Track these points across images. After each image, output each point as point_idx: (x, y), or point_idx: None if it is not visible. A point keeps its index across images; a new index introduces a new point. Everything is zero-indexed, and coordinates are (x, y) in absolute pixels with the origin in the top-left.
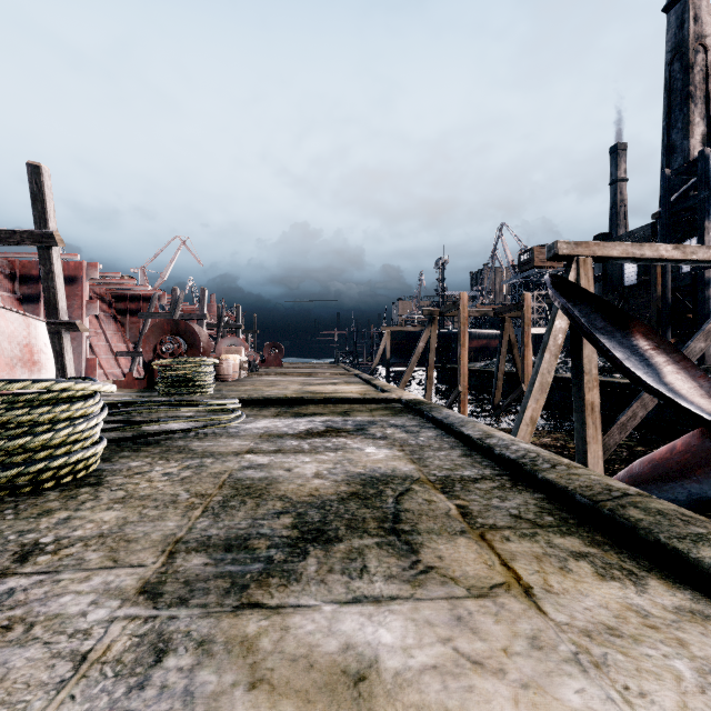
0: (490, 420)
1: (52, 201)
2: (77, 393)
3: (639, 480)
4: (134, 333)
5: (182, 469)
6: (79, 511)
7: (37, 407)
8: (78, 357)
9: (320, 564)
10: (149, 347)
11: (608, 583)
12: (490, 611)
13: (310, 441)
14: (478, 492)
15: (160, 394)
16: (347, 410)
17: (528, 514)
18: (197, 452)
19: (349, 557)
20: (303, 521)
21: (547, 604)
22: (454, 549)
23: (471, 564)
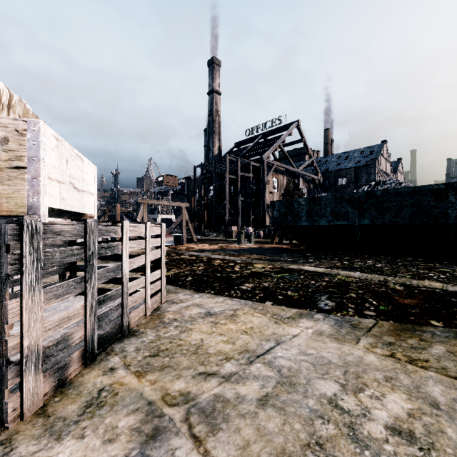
0: None
1: None
2: None
3: None
4: None
5: None
6: None
7: None
8: None
9: None
10: None
11: None
12: None
13: None
14: None
15: None
16: None
17: None
18: None
19: None
20: None
21: None
22: None
23: None
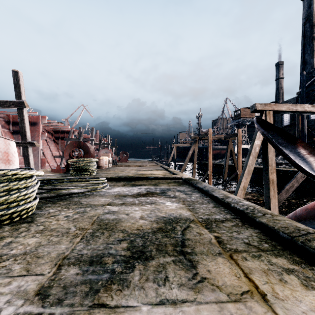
0: (222, 187)
1: (23, 87)
2: (22, 176)
3: (300, 218)
4: (62, 147)
5: (75, 213)
6: (17, 238)
7: (0, 183)
8: (37, 158)
9: (141, 275)
10: (67, 153)
11: (311, 292)
12: (244, 313)
13: (139, 199)
14: (225, 228)
15: (71, 175)
16: (156, 183)
17: (254, 242)
18: (83, 204)
19: (157, 270)
20: (133, 245)
21: (278, 308)
22: (216, 265)
23: (227, 276)
